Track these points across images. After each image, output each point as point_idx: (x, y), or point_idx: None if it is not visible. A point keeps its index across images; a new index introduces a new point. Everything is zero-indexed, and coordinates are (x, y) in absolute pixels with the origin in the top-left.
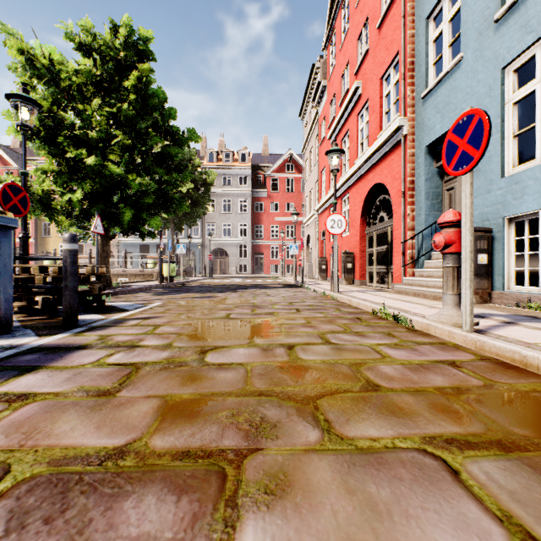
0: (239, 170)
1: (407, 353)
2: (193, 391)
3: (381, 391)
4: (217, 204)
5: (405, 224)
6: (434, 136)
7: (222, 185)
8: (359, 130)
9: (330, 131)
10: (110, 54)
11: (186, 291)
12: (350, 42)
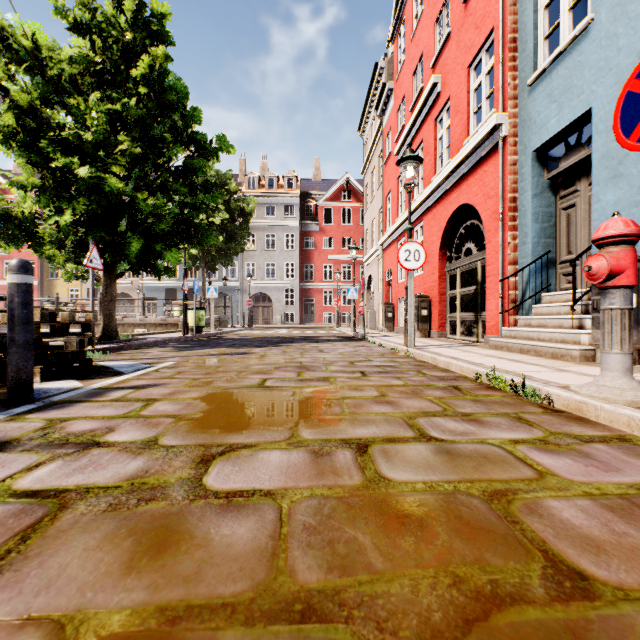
0: (285, 198)
1: (580, 465)
2: (145, 598)
3: (604, 601)
4: (259, 240)
5: (503, 256)
6: (546, 135)
7: (265, 216)
8: (437, 139)
9: (399, 143)
10: (113, 34)
11: (214, 345)
12: (425, 28)
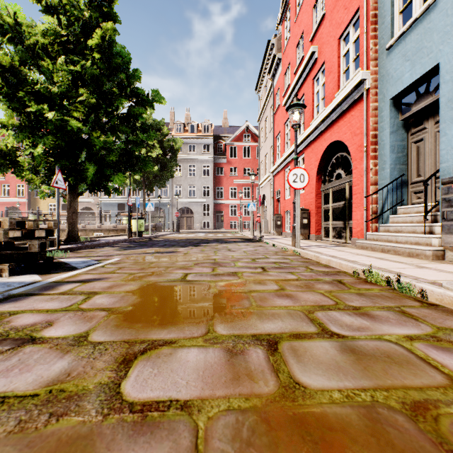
0: (203, 139)
1: None
2: None
3: None
4: (184, 169)
5: (367, 179)
6: (401, 86)
7: (188, 152)
8: (315, 93)
9: (286, 98)
10: (74, 13)
11: (150, 245)
12: (305, 12)
